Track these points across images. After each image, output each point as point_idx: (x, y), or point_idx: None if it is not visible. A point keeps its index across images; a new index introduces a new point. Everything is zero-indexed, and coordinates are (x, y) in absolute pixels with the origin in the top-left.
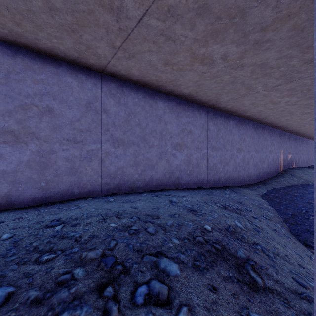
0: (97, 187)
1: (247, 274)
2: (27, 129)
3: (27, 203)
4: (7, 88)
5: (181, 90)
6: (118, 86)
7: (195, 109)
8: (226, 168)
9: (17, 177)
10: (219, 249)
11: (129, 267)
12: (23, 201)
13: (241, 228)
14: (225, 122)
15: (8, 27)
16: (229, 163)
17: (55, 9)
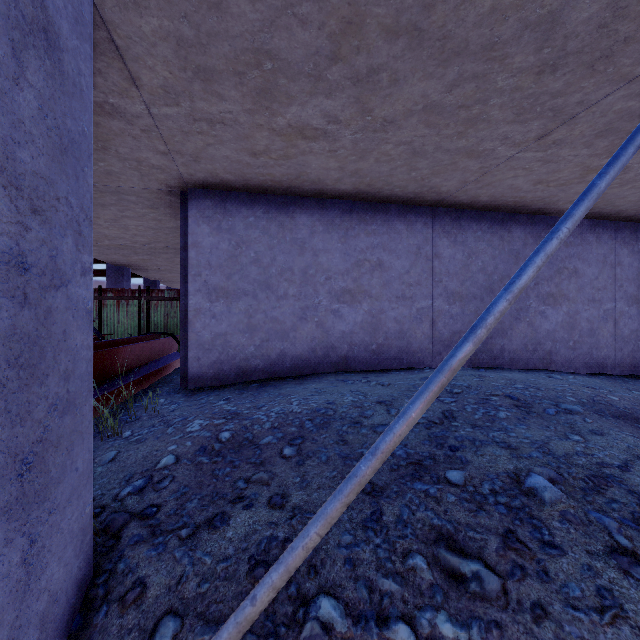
0: (427, 356)
1: None
2: (361, 287)
3: (361, 367)
4: (346, 246)
5: (559, 206)
6: (454, 218)
7: (585, 230)
8: None
9: (353, 339)
10: (628, 412)
11: (532, 402)
12: (357, 365)
13: None
14: None
15: (358, 189)
16: None
17: (415, 169)
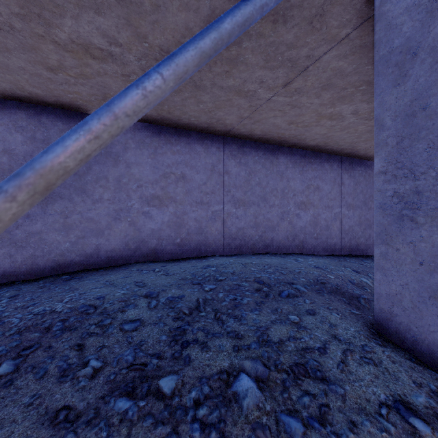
0: (220, 247)
1: (358, 301)
2: (167, 194)
3: (167, 257)
4: (155, 161)
5: (307, 142)
6: (239, 146)
7: (324, 160)
8: (368, 232)
9: (161, 235)
10: (338, 288)
11: (273, 285)
12: (165, 255)
13: (366, 283)
14: (367, 172)
15: (162, 115)
16: (372, 226)
17: (201, 102)
